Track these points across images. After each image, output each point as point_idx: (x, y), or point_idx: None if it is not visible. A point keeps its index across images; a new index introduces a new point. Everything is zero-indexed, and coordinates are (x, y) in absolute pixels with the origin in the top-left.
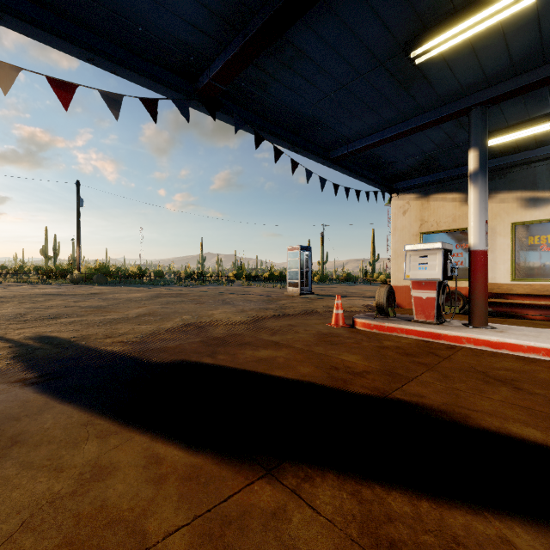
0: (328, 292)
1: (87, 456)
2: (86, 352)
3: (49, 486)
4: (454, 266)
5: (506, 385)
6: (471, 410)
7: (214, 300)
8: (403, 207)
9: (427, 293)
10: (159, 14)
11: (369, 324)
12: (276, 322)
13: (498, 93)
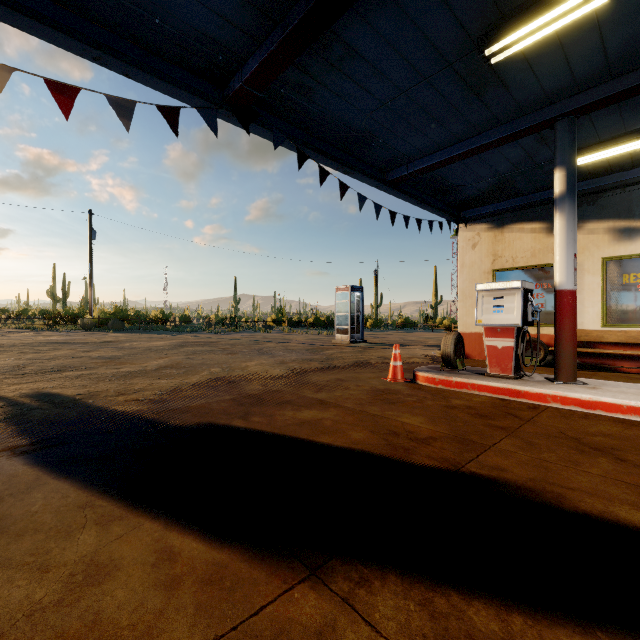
0: (383, 340)
1: (81, 550)
2: (93, 413)
3: (28, 593)
4: (535, 309)
5: (606, 455)
6: (565, 488)
7: (249, 349)
8: (472, 240)
9: (503, 341)
10: (180, 1)
11: (433, 378)
12: (322, 376)
13: (589, 100)
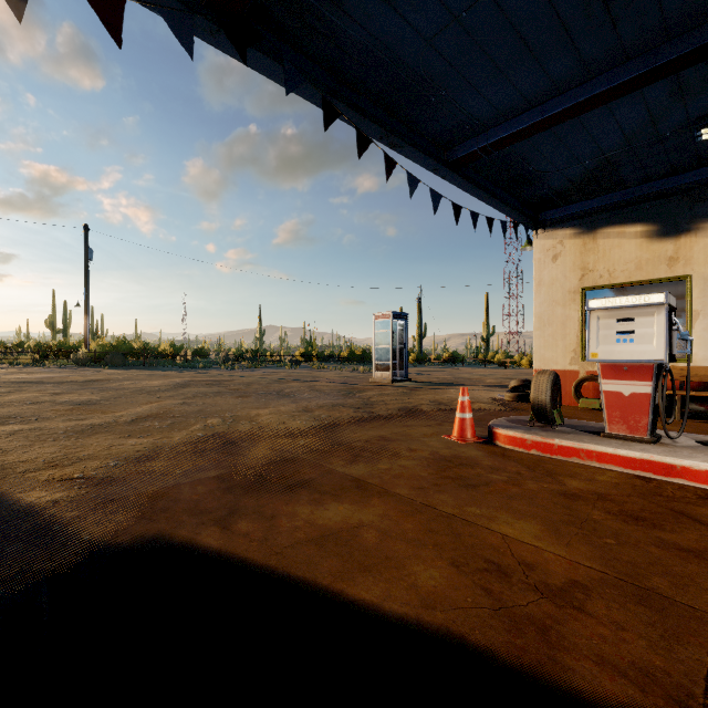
0: (431, 378)
1: None
2: None
3: None
4: (684, 337)
5: None
6: None
7: (266, 390)
8: (553, 249)
9: (633, 386)
10: None
11: (522, 439)
12: (358, 432)
13: None
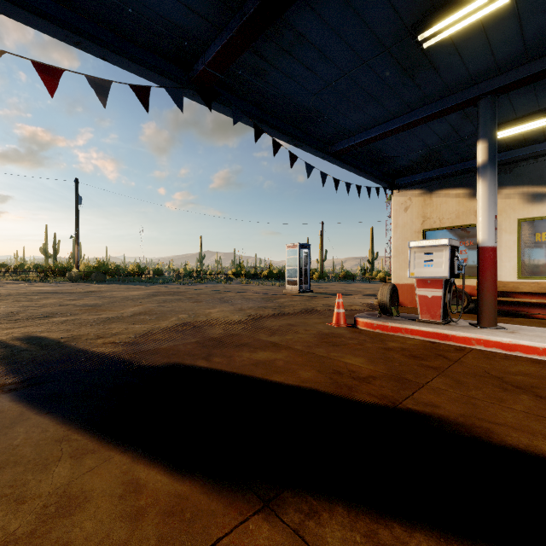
0: (328, 290)
1: (55, 482)
2: (74, 354)
3: (4, 524)
4: (461, 264)
5: (526, 393)
6: (493, 423)
7: (212, 298)
8: (405, 203)
9: (433, 291)
10: None
11: (371, 324)
12: (275, 321)
13: (508, 81)
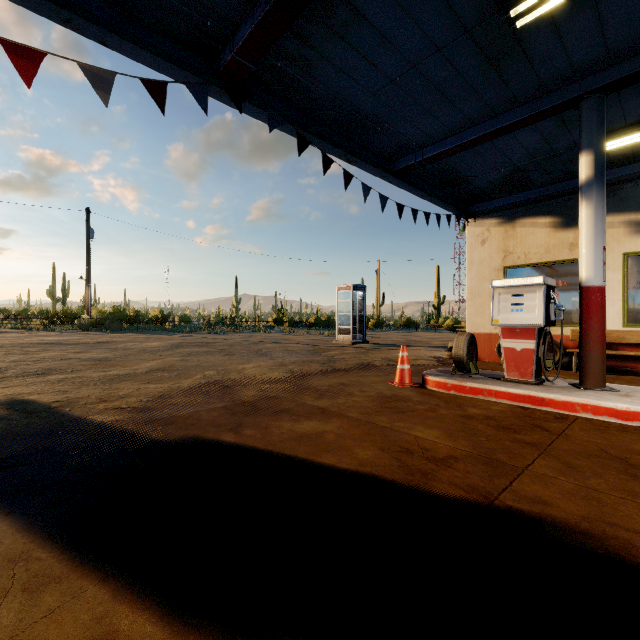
0: (386, 341)
1: None
2: (65, 424)
3: None
4: (558, 308)
5: None
6: (631, 531)
7: (247, 350)
8: (481, 235)
9: (523, 343)
10: None
11: (444, 383)
12: (323, 380)
13: (622, 74)
